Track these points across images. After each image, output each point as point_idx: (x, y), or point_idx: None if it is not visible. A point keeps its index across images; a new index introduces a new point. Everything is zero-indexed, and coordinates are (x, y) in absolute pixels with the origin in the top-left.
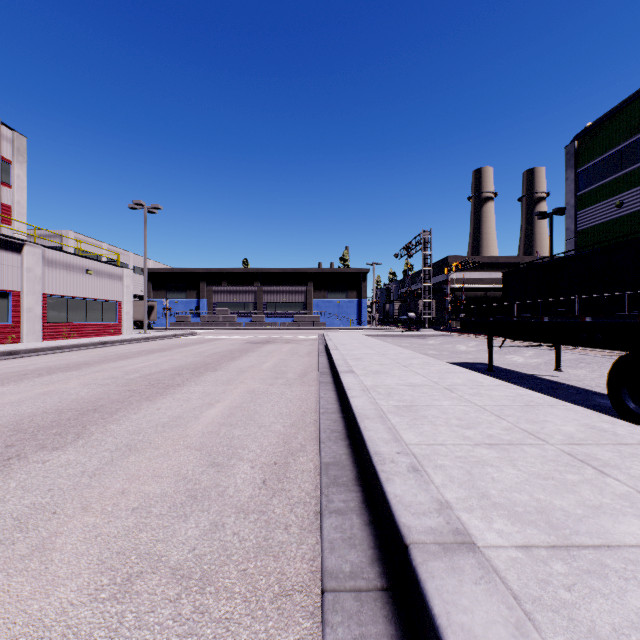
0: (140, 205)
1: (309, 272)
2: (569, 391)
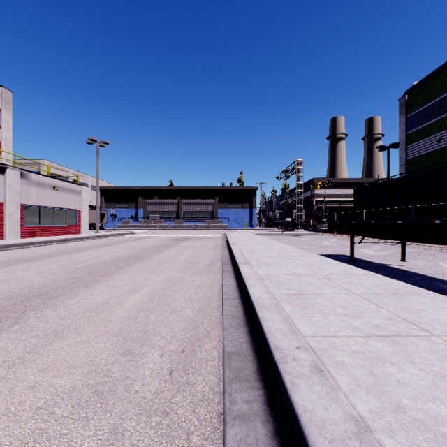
0: (94, 140)
1: (215, 189)
2: (416, 278)
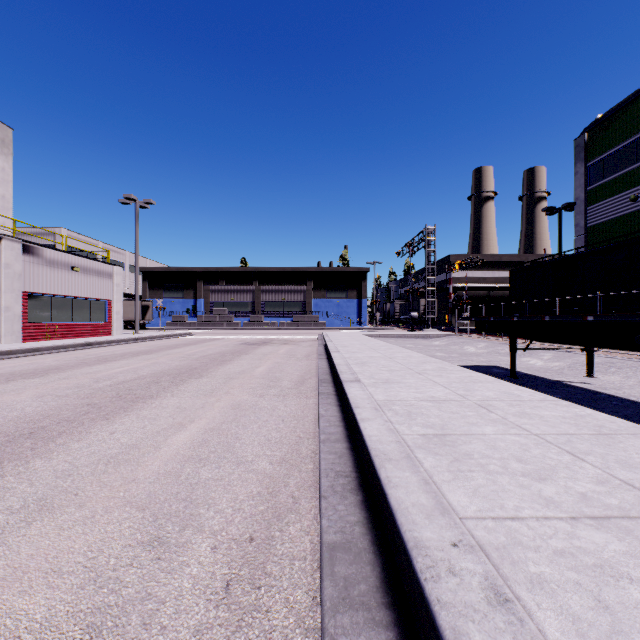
0: (131, 199)
1: (308, 271)
2: (613, 403)
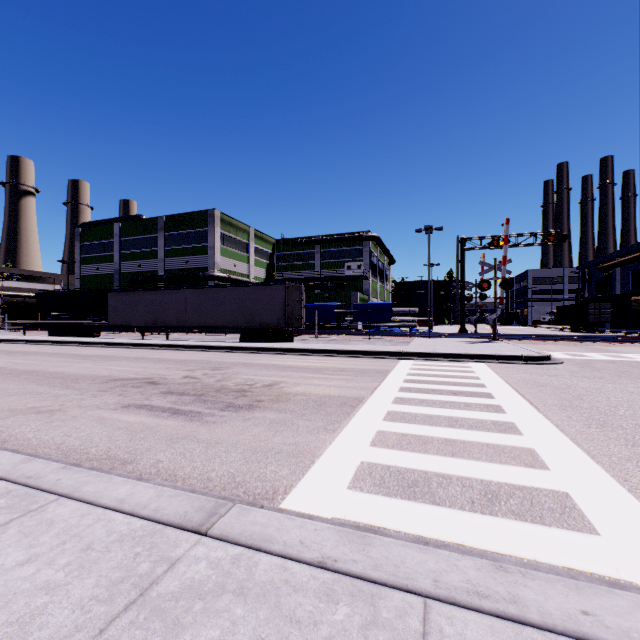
0: None
1: None
2: None
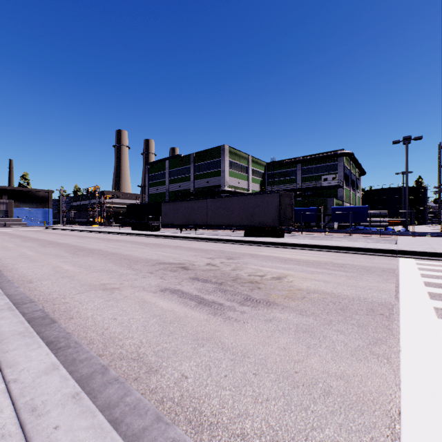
0: None
1: (4, 188)
2: None
